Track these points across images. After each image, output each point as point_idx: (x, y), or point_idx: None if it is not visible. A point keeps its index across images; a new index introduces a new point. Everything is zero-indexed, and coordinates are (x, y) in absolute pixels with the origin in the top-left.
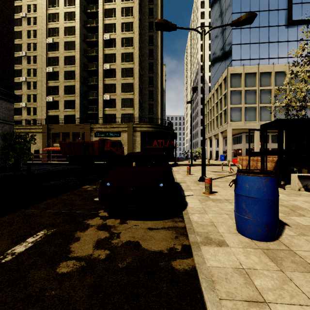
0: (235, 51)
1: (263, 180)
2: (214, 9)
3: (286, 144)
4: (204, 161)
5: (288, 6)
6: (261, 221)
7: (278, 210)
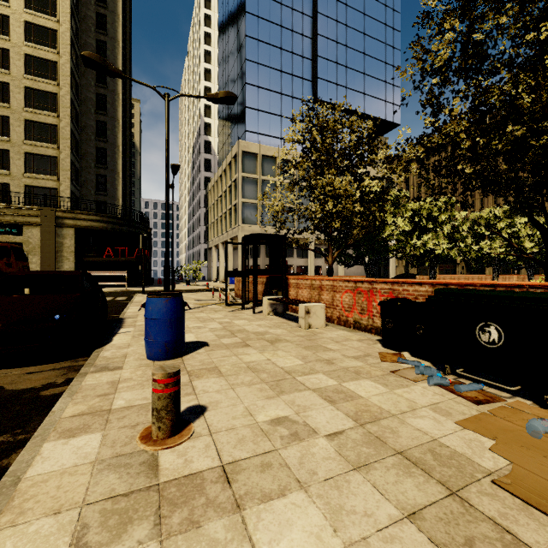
0: (250, 118)
1: (164, 301)
2: (223, 39)
3: (270, 262)
4: (167, 284)
5: (314, 78)
6: (161, 340)
7: (181, 329)
